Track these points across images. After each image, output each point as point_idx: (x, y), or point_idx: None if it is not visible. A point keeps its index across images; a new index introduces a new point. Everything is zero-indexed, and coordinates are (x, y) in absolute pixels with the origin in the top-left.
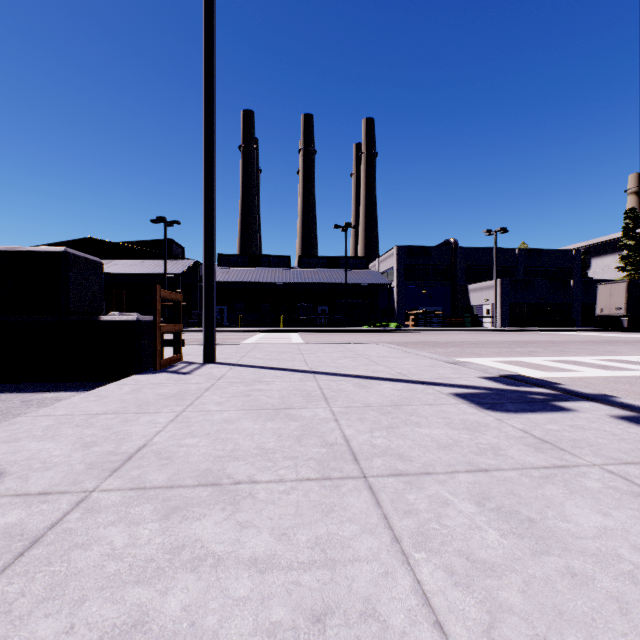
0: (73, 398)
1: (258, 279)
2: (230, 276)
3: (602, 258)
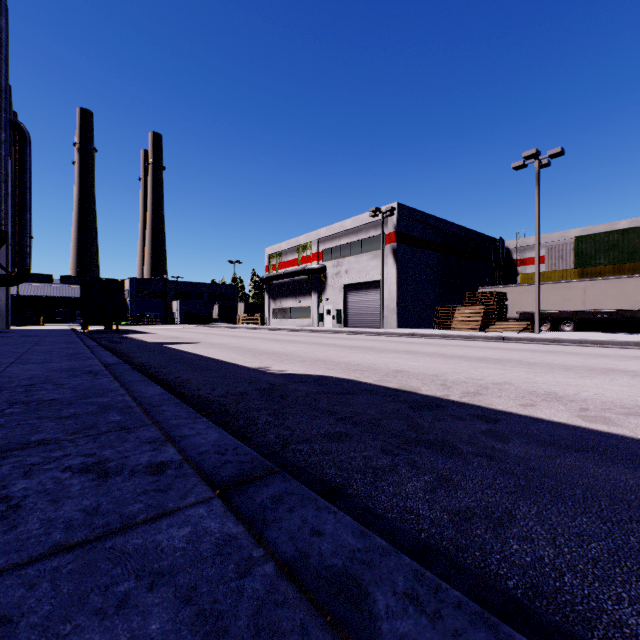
0: None
1: (23, 293)
2: None
3: None
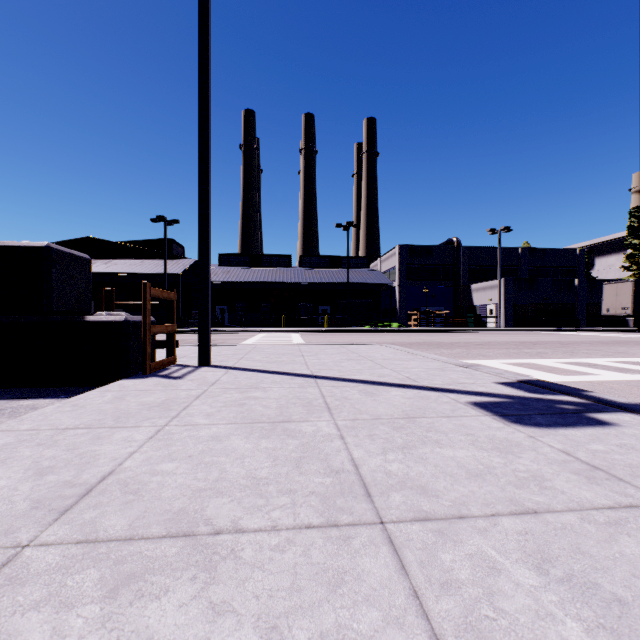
0: (46, 408)
1: (259, 279)
2: (231, 276)
3: (606, 257)
